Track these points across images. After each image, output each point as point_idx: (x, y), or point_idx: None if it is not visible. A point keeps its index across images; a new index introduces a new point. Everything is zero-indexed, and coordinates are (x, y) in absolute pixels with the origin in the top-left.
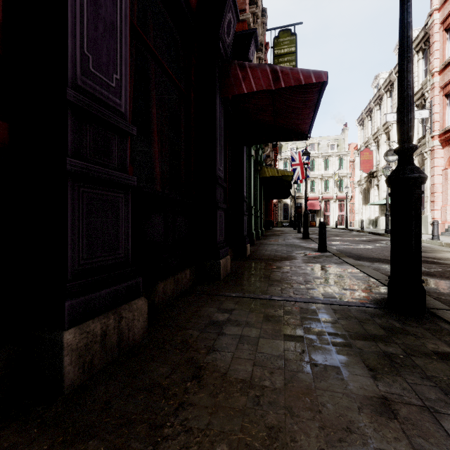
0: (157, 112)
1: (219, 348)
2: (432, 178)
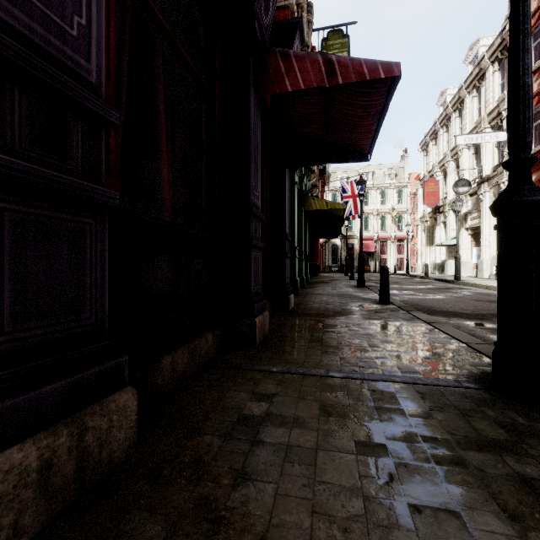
0: (166, 110)
1: (252, 473)
2: None
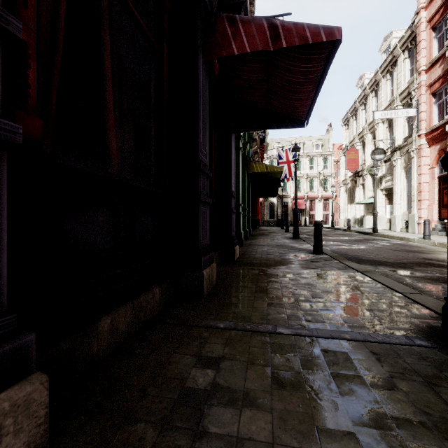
0: (113, 64)
1: None
2: (419, 177)
